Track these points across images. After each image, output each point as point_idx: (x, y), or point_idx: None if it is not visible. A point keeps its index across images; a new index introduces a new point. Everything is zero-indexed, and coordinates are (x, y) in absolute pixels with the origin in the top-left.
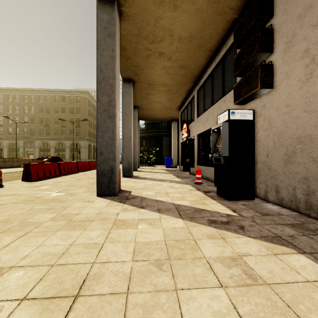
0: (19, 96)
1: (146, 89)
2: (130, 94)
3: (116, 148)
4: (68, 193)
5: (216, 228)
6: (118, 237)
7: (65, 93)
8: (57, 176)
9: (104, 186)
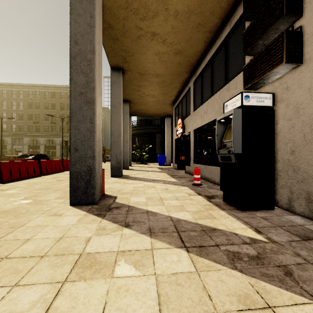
0: (6, 91)
1: (138, 80)
2: (119, 84)
3: (96, 143)
4: (35, 200)
5: (247, 274)
6: (70, 310)
7: (55, 89)
8: (37, 175)
9: (79, 191)
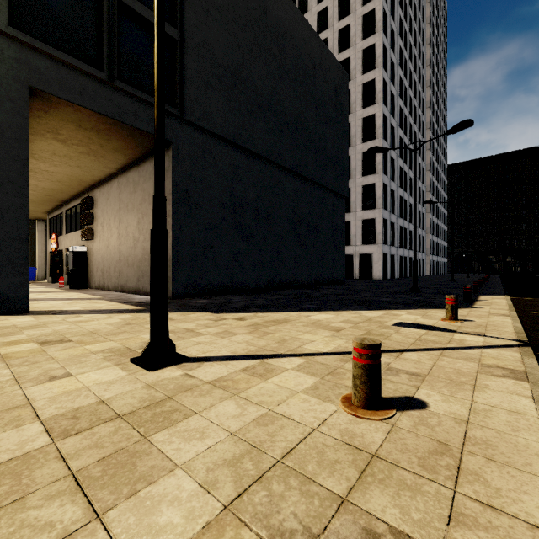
0: None
1: None
2: None
3: None
4: None
5: (57, 292)
6: None
7: None
8: None
9: None
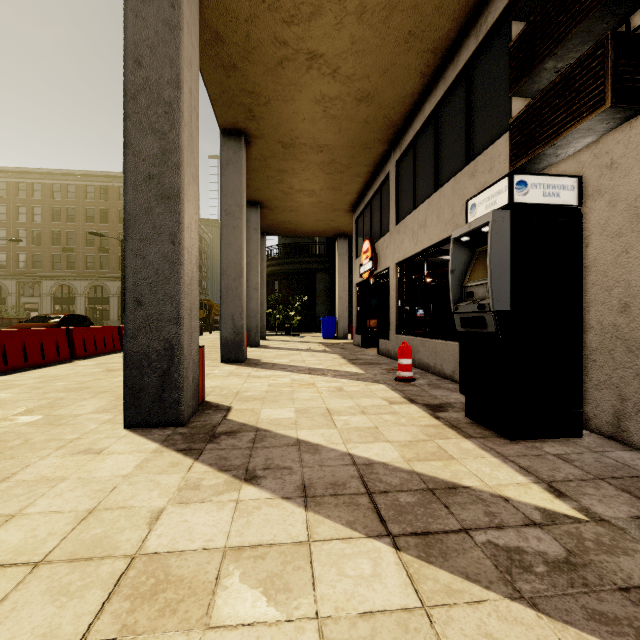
0: (6, 185)
1: (279, 159)
2: (239, 166)
3: (183, 289)
4: (48, 416)
5: (551, 614)
6: None
7: (108, 180)
8: (65, 360)
9: (146, 397)
